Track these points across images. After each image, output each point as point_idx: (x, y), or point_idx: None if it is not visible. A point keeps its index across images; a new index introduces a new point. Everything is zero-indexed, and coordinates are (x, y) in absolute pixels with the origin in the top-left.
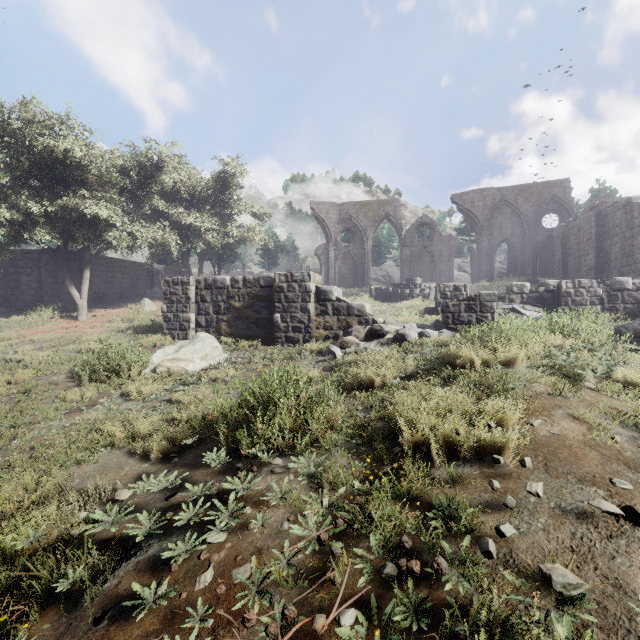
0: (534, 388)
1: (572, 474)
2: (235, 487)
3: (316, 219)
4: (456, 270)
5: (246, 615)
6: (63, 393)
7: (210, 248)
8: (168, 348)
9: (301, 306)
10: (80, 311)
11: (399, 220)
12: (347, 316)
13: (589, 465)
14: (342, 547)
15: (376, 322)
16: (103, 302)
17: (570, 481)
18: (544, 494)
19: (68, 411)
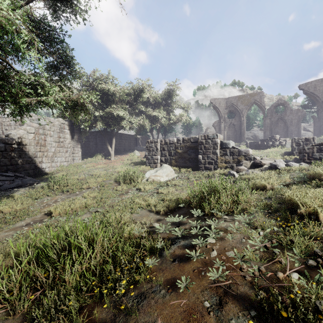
0: None
1: None
2: (211, 224)
3: (213, 107)
4: (301, 130)
5: (243, 266)
6: (115, 187)
7: (162, 126)
8: (151, 171)
9: (212, 151)
10: (111, 156)
11: (263, 103)
12: (238, 156)
13: None
14: (278, 251)
15: (256, 159)
16: (118, 152)
17: None
18: None
19: (119, 194)
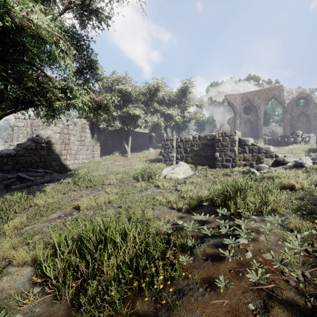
0: None
1: None
2: (241, 223)
3: (228, 104)
4: None
5: (284, 270)
6: (135, 184)
7: (176, 124)
8: (168, 168)
9: (230, 148)
10: (128, 153)
11: (282, 98)
12: (258, 153)
13: None
14: None
15: (277, 156)
16: (134, 150)
17: None
18: None
19: (138, 191)
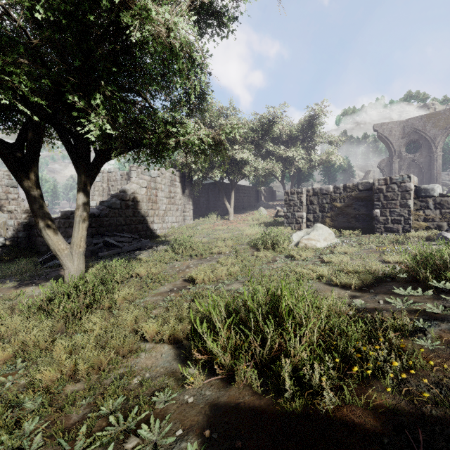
0: None
1: None
2: None
3: (379, 138)
4: None
5: None
6: (256, 253)
7: (298, 171)
8: (299, 233)
9: (400, 203)
10: (230, 215)
11: None
12: None
13: None
14: None
15: None
16: (235, 211)
17: None
18: None
19: (263, 262)
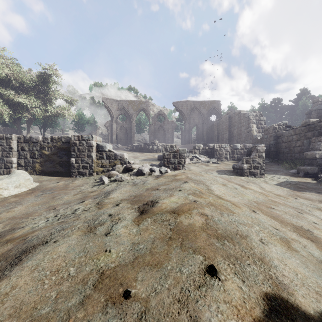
0: (189, 198)
1: (191, 248)
2: None
3: (105, 107)
4: (175, 137)
5: None
6: None
7: (35, 118)
8: None
9: (87, 154)
10: None
11: (149, 111)
12: (114, 160)
13: (200, 241)
14: None
15: (130, 163)
16: None
17: (190, 252)
18: (175, 263)
19: None
